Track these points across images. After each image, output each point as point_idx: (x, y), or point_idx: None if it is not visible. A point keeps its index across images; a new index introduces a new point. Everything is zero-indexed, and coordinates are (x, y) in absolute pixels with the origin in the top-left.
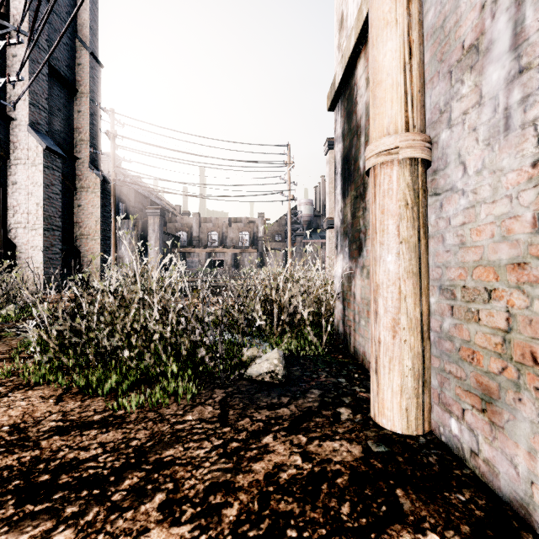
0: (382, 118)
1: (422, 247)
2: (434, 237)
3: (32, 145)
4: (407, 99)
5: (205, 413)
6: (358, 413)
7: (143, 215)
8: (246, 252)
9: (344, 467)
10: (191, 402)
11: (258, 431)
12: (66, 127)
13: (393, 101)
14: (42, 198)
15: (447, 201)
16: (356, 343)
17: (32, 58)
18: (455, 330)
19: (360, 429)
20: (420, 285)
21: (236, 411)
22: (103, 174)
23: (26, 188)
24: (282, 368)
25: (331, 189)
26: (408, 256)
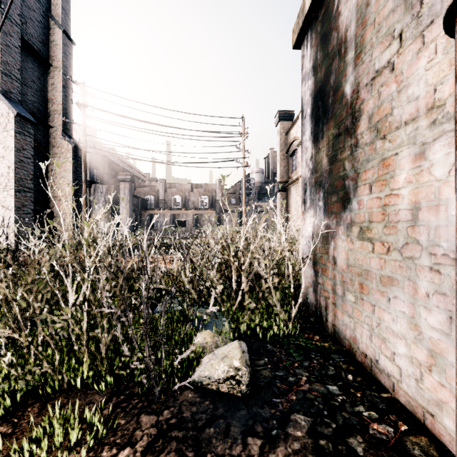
0: None
1: None
2: None
3: (4, 111)
4: None
5: None
6: None
7: (116, 181)
8: (205, 213)
9: None
10: None
11: None
12: (40, 98)
13: None
14: (13, 161)
15: None
16: (338, 321)
17: (4, 30)
18: None
19: None
20: None
21: None
22: (74, 141)
23: None
24: (246, 373)
25: (281, 156)
26: None
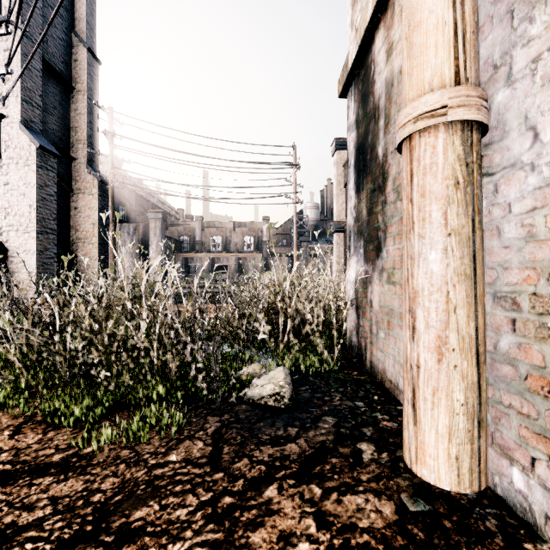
0: (423, 70)
1: (477, 240)
2: (485, 229)
3: (25, 143)
4: (457, 43)
5: (193, 450)
6: (383, 450)
7: (144, 218)
8: (250, 257)
9: (375, 539)
10: (177, 435)
11: (259, 479)
12: (62, 126)
13: (438, 46)
14: (35, 199)
15: (506, 182)
16: (373, 357)
17: (25, 52)
18: (518, 351)
19: (389, 476)
20: (475, 291)
21: (232, 448)
22: (100, 175)
23: (18, 189)
24: (289, 390)
25: (338, 191)
26: (458, 253)
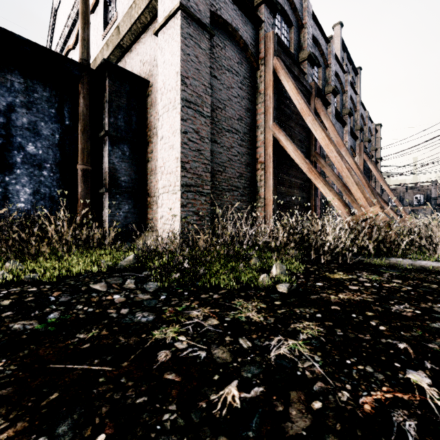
0: None
1: None
2: None
3: None
4: None
5: None
6: None
7: None
8: (421, 208)
9: None
10: None
11: None
12: None
13: None
14: None
15: None
16: None
17: None
18: None
19: None
20: None
21: None
22: None
23: None
24: None
25: None
26: None
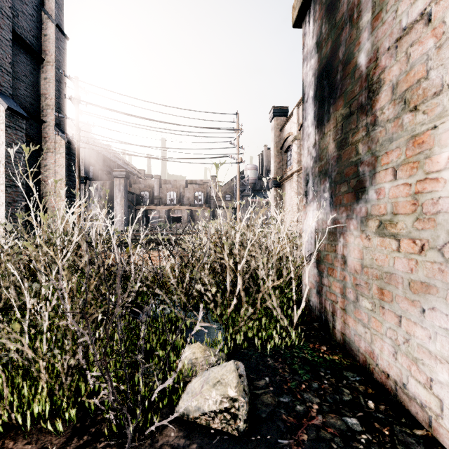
0: None
1: None
2: None
3: None
4: None
5: None
6: None
7: (111, 177)
8: (200, 209)
9: None
10: None
11: None
12: (33, 92)
13: None
14: (4, 156)
15: None
16: (349, 330)
17: None
18: None
19: None
20: None
21: None
22: (67, 137)
23: None
24: (244, 405)
25: (275, 152)
26: None
